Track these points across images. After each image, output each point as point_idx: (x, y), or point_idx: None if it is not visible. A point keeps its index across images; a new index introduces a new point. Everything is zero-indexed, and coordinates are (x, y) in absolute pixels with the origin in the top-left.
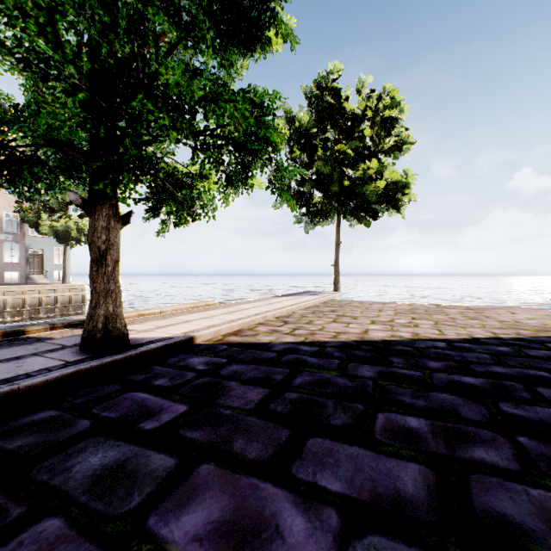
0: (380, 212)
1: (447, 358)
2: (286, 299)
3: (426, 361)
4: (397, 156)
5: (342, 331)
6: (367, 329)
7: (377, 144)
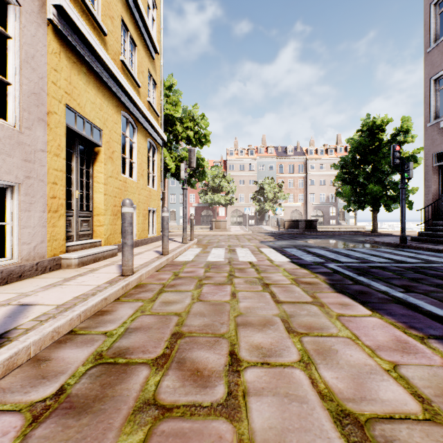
0: None
1: None
2: None
3: None
4: None
5: None
6: None
7: None
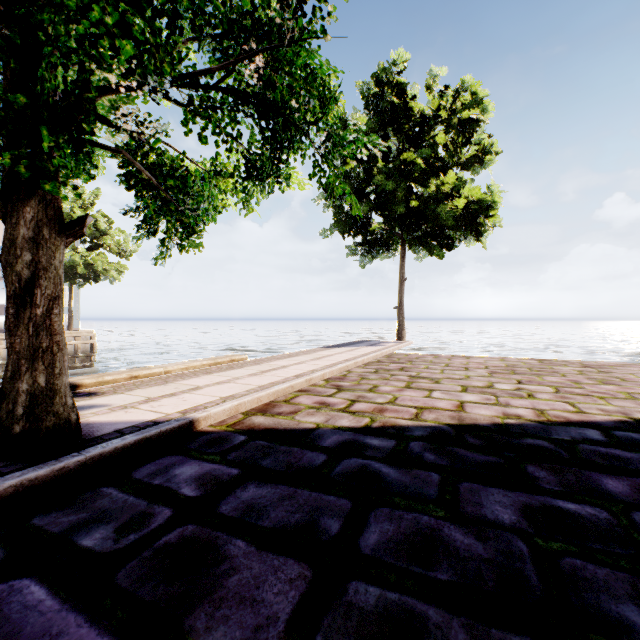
0: (455, 240)
1: (628, 468)
2: (338, 351)
3: (595, 475)
4: (477, 170)
5: (424, 404)
6: (461, 401)
7: (452, 154)
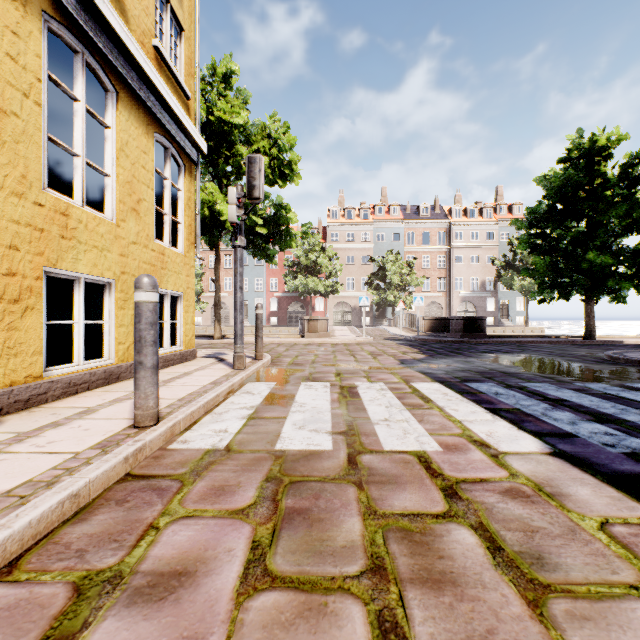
0: None
1: None
2: None
3: None
4: None
5: None
6: None
7: None
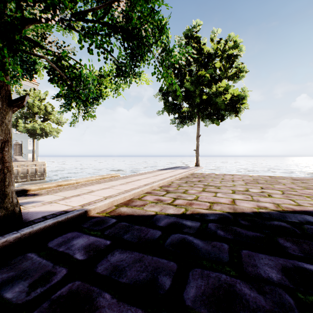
0: (225, 116)
1: None
2: (166, 171)
3: None
4: (236, 81)
5: (213, 200)
6: (233, 199)
7: (223, 73)
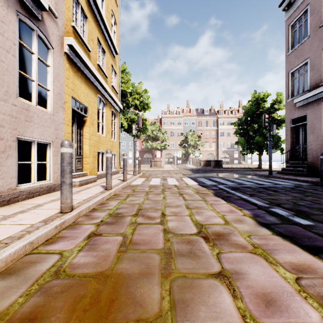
0: None
1: None
2: None
3: None
4: None
5: None
6: None
7: None
